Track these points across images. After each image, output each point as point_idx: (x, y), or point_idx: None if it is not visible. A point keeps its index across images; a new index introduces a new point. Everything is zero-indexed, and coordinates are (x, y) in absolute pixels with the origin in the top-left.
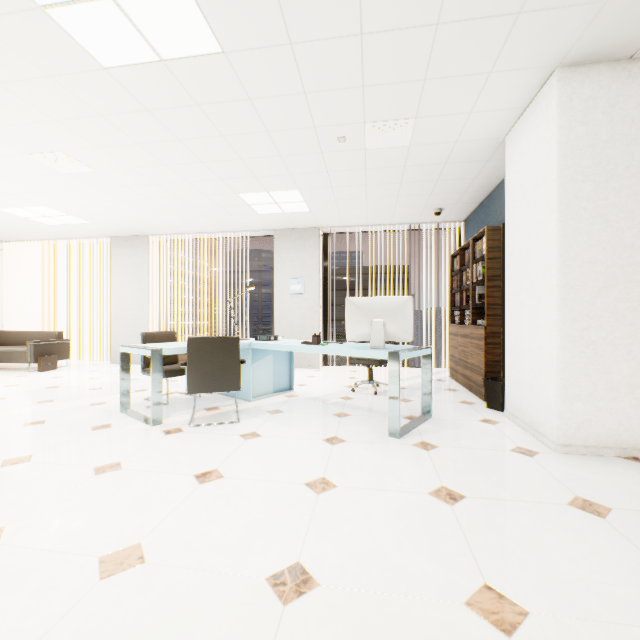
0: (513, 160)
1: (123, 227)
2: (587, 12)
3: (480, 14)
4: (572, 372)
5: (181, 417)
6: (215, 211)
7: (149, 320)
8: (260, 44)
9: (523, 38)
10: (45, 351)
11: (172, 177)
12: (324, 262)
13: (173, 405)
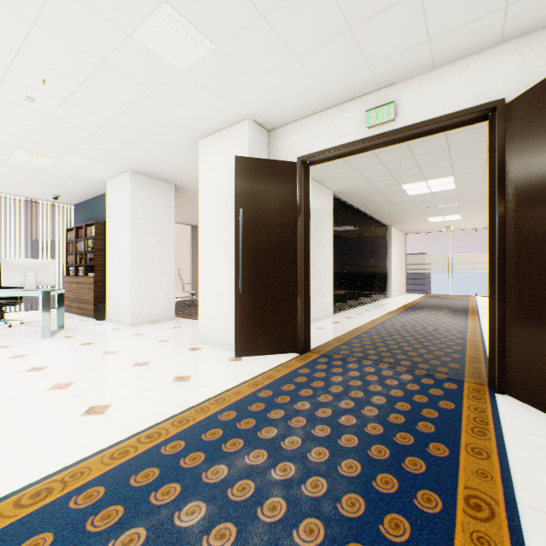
0: (111, 195)
1: None
2: (139, 164)
3: (100, 149)
4: (135, 294)
5: None
6: None
7: None
8: None
9: (117, 160)
10: None
11: None
12: None
13: None
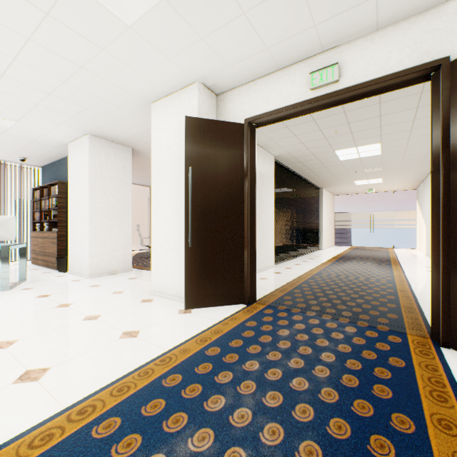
0: (72, 157)
1: None
2: (97, 127)
3: (58, 111)
4: (94, 248)
5: None
6: None
7: None
8: None
9: (75, 123)
10: None
11: None
12: None
13: None
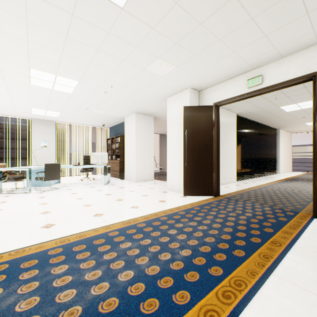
0: (127, 123)
1: None
2: (139, 109)
3: (125, 105)
4: (137, 168)
5: (34, 191)
6: (8, 109)
7: None
8: (82, 96)
9: (131, 109)
10: None
11: (6, 99)
12: (56, 134)
13: (19, 190)
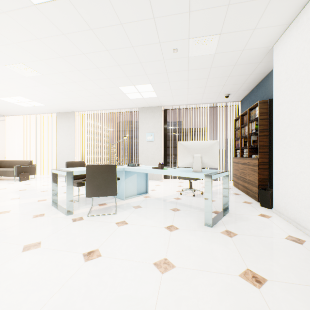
0: (279, 58)
1: (61, 107)
2: None
3: None
4: None
5: (84, 210)
6: (107, 97)
7: (75, 155)
8: None
9: None
10: (23, 170)
11: (82, 77)
12: (164, 124)
13: (81, 202)
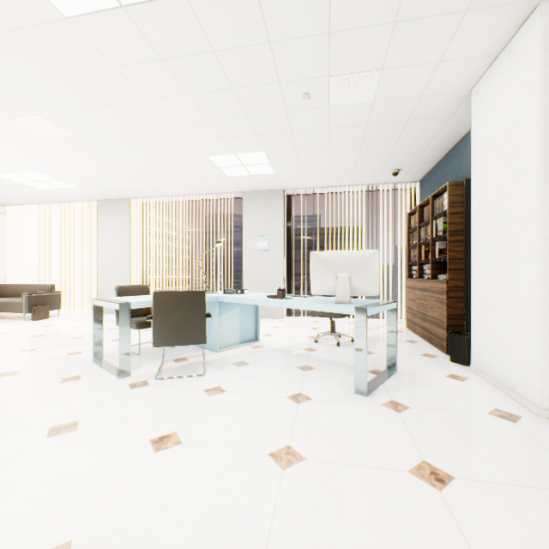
0: (481, 111)
1: (107, 191)
2: None
3: None
4: None
5: (149, 369)
6: (188, 174)
7: (131, 274)
8: None
9: None
10: (38, 302)
11: (145, 140)
12: (288, 221)
13: (144, 355)
